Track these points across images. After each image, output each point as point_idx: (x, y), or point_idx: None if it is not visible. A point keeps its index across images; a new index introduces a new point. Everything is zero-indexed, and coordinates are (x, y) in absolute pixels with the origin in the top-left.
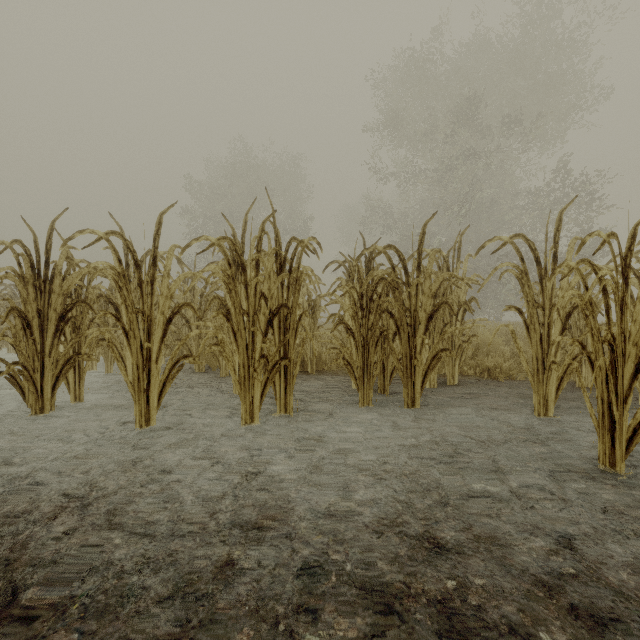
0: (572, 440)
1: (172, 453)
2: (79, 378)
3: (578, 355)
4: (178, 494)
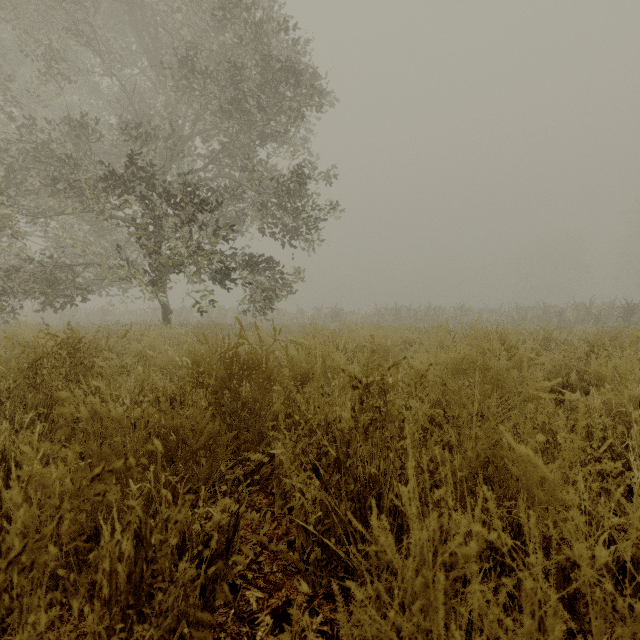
0: None
1: None
2: None
3: None
4: None
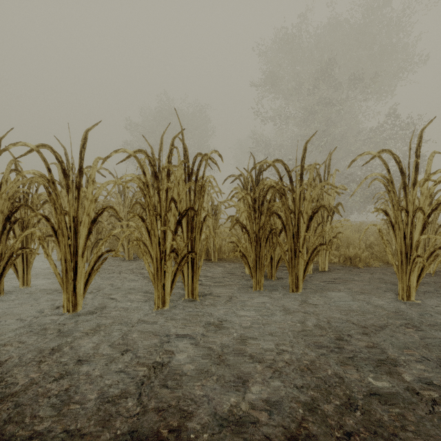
0: (440, 325)
1: (89, 339)
2: (26, 267)
3: (436, 249)
4: (82, 391)
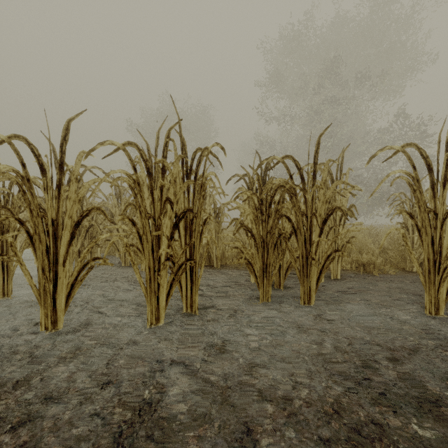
0: None
1: (64, 367)
2: (7, 276)
3: None
4: (41, 447)
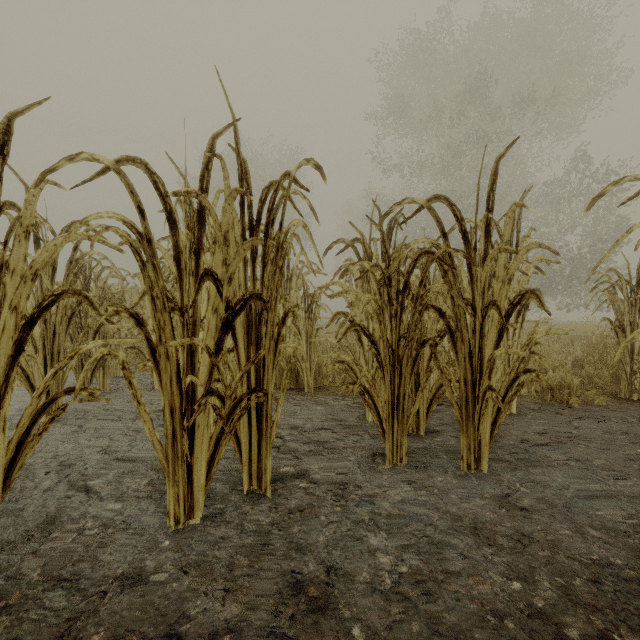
0: None
1: None
2: None
3: None
4: None
